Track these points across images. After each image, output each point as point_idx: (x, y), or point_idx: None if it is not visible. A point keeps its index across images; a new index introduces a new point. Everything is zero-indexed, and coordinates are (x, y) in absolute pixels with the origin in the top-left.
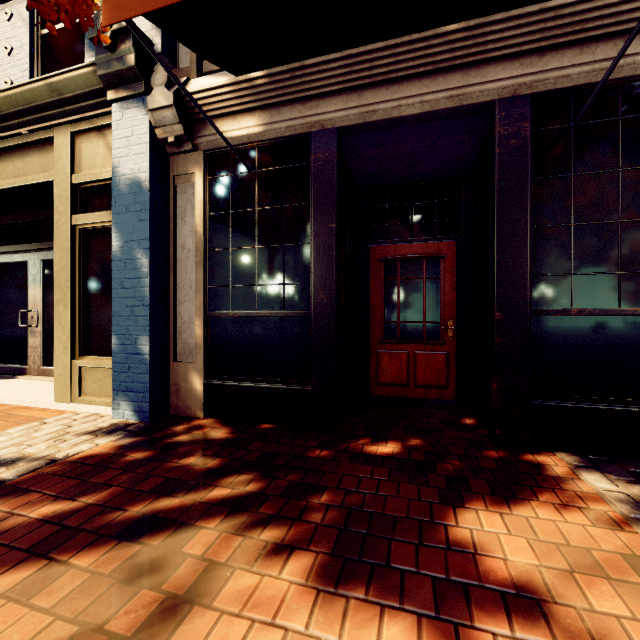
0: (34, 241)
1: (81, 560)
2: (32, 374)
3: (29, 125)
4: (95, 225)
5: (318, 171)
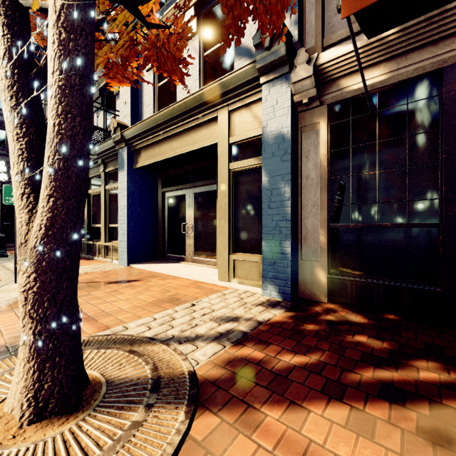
0: (189, 182)
1: (369, 411)
2: (188, 261)
3: (203, 112)
4: (243, 168)
5: (450, 100)
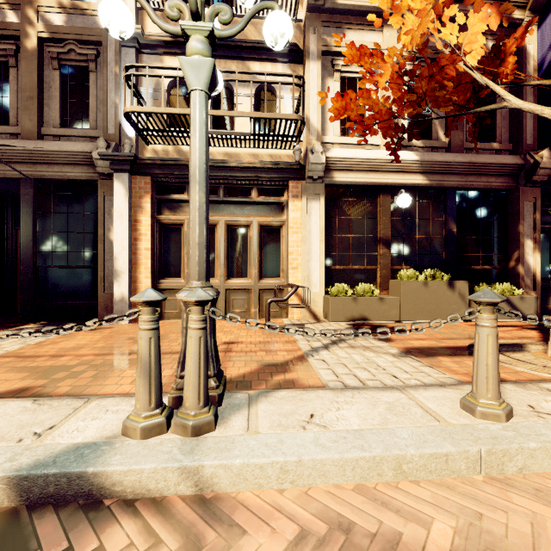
0: None
1: None
2: None
3: None
4: None
5: None
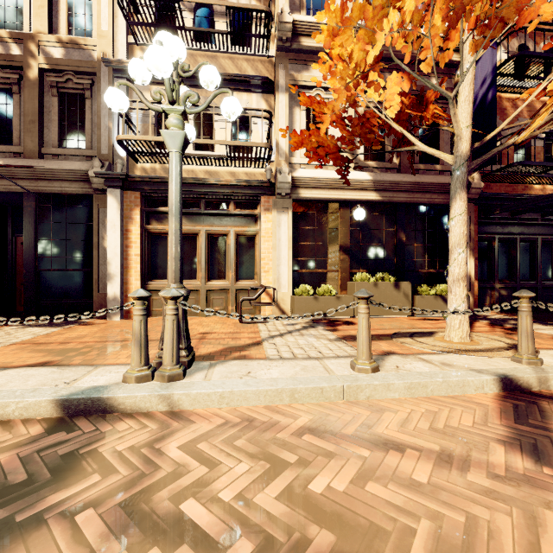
0: None
1: None
2: None
3: None
4: None
5: None
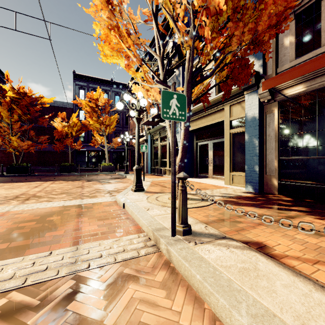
0: (210, 137)
1: (263, 209)
2: (210, 178)
3: (217, 106)
4: (237, 132)
5: None
